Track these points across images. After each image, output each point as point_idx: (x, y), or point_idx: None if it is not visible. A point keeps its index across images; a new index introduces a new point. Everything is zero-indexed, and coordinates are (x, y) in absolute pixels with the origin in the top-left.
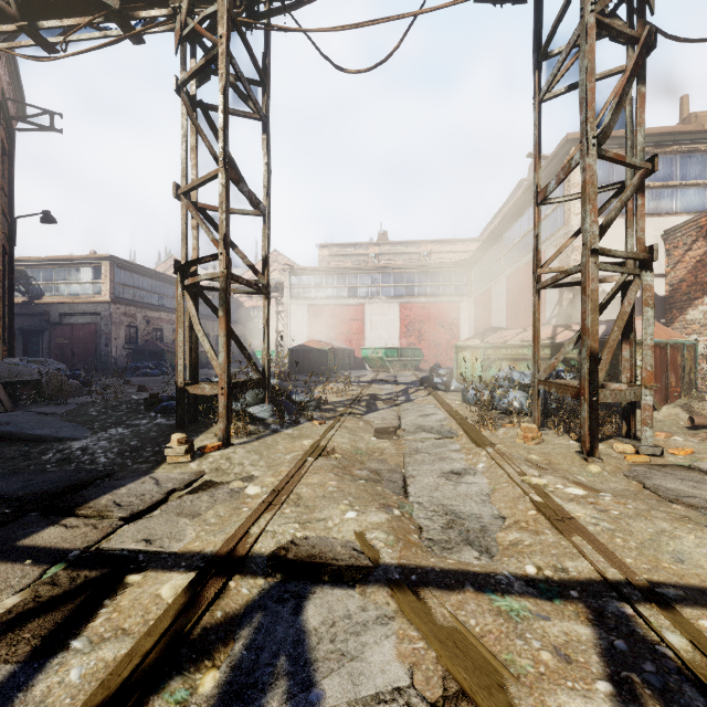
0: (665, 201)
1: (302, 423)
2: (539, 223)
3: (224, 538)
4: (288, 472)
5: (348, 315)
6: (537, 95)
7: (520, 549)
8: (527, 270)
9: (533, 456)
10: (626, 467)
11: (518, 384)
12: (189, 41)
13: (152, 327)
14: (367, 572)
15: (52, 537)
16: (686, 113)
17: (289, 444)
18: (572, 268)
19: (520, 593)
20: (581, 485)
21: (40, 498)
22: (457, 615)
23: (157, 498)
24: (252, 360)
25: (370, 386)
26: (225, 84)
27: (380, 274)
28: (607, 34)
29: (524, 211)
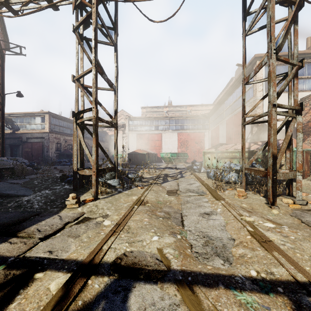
0: (300, 85)
1: (132, 188)
2: (245, 93)
3: (89, 251)
4: (125, 213)
5: (154, 138)
6: (244, 32)
7: (246, 260)
8: (236, 117)
9: (243, 205)
10: (291, 211)
11: (234, 170)
12: (79, 8)
13: (67, 143)
14: (164, 274)
15: (2, 249)
16: (309, 45)
17: (126, 198)
18: (263, 114)
19: (250, 290)
20: (271, 221)
21: (1, 227)
22: (216, 305)
23: (59, 227)
24: (108, 158)
25: (164, 170)
26: (95, 26)
27: (169, 120)
28: (278, 2)
29: (234, 91)
